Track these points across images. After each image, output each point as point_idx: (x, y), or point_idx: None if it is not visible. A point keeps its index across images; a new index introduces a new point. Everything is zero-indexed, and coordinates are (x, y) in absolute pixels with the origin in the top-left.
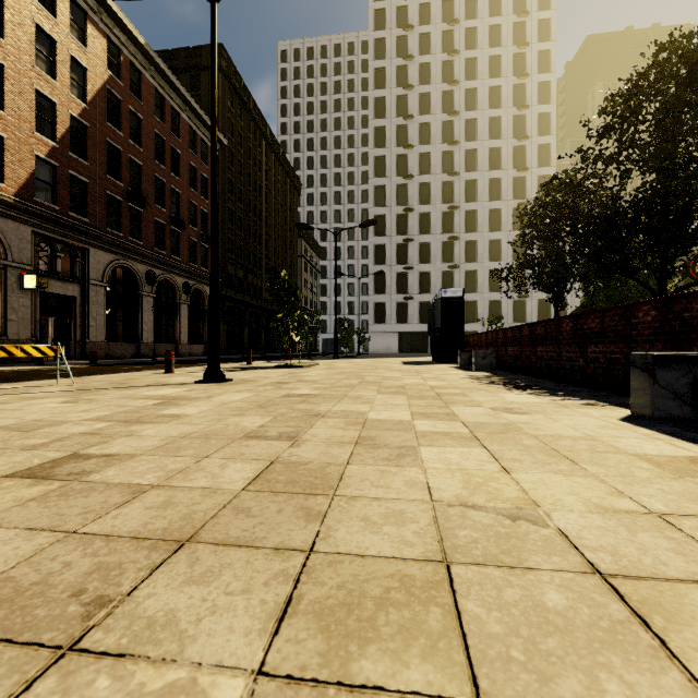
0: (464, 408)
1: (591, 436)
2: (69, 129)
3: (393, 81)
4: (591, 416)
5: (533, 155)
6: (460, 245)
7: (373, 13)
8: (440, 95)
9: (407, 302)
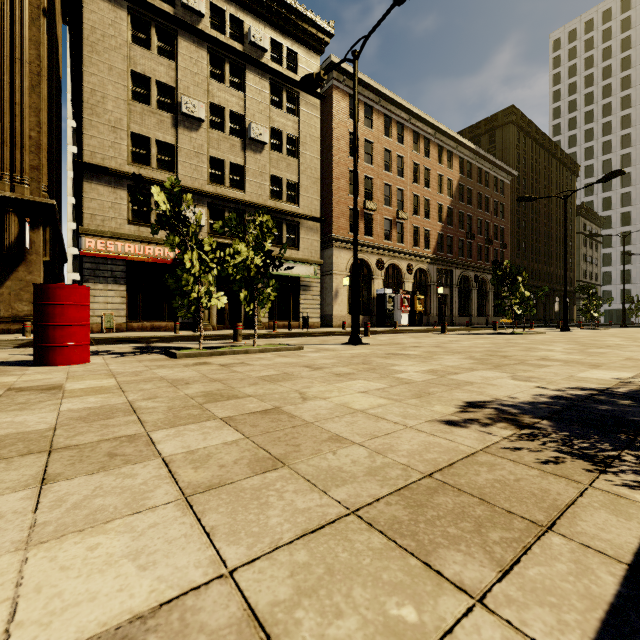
0: None
1: None
2: (446, 214)
3: None
4: None
5: None
6: None
7: None
8: None
9: None
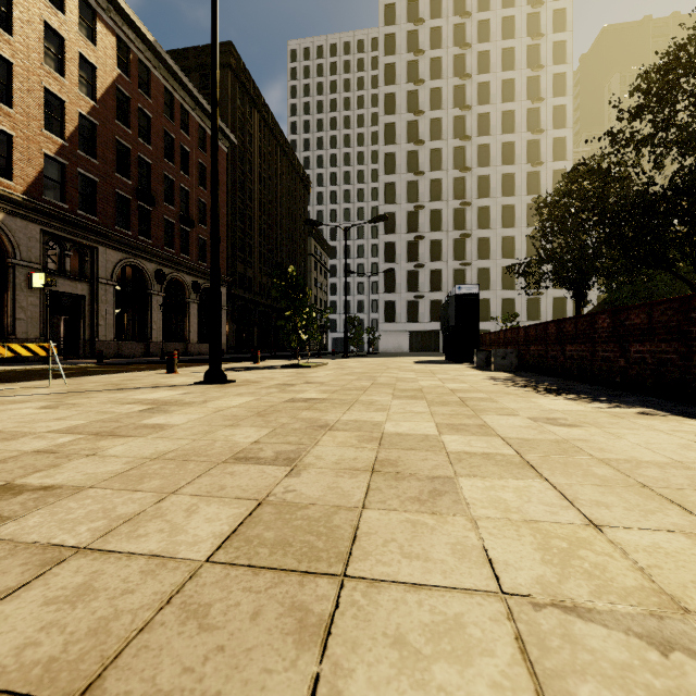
0: (497, 418)
1: (680, 462)
2: (78, 127)
3: (403, 76)
4: (659, 430)
5: (548, 149)
6: (472, 242)
7: (383, 8)
8: (451, 89)
9: (418, 300)
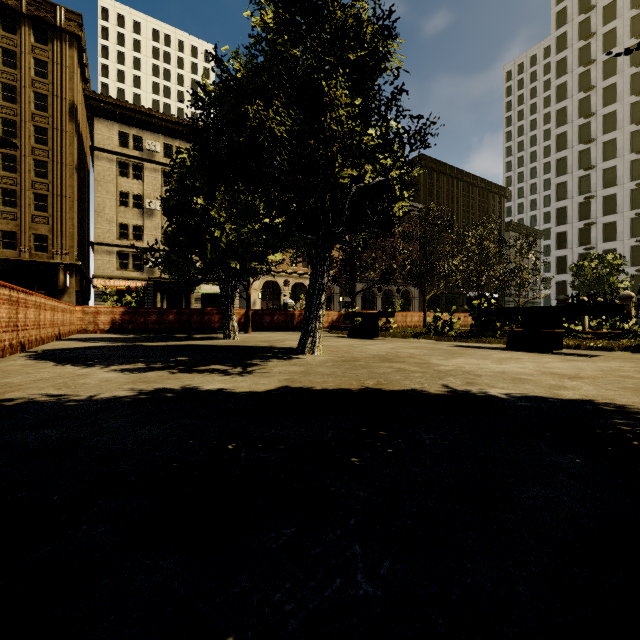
0: None
1: None
2: None
3: (574, 89)
4: None
5: None
6: None
7: (555, 41)
8: (627, 80)
9: None
